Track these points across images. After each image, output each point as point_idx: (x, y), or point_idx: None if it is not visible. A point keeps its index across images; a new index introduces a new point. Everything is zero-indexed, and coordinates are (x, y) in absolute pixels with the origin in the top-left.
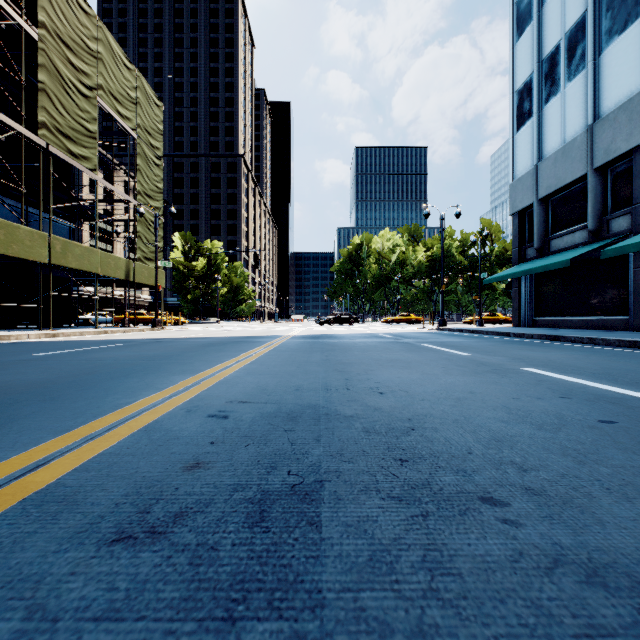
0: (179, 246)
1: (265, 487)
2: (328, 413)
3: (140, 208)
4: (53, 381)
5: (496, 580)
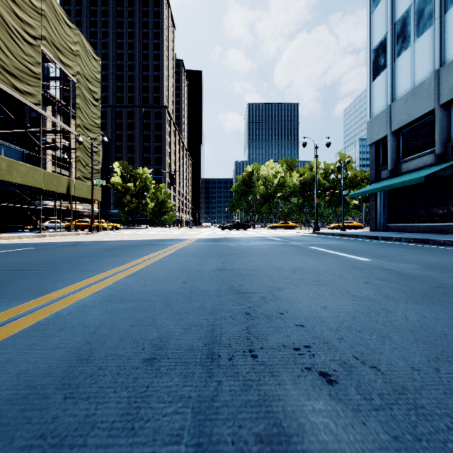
0: (118, 172)
1: None
2: None
3: (79, 137)
4: None
5: None
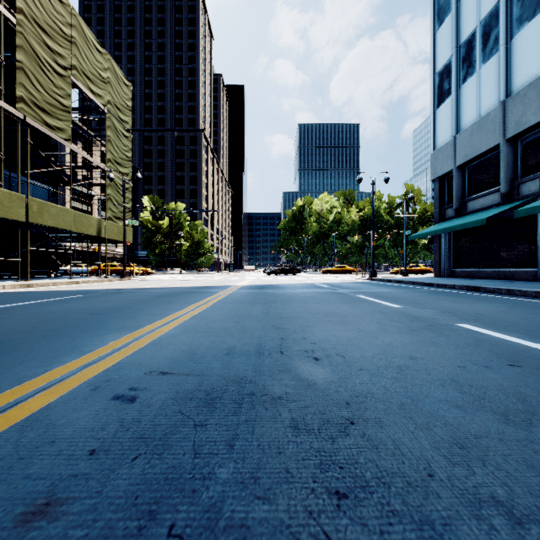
0: (148, 207)
1: None
2: (254, 392)
3: (110, 174)
4: None
5: None
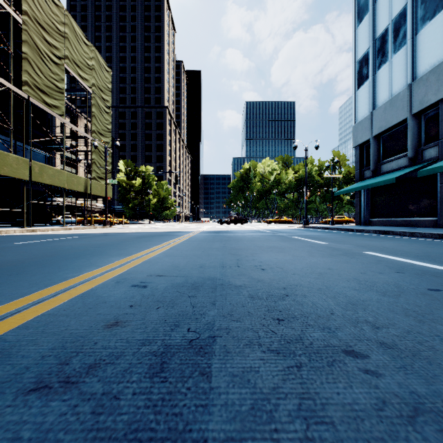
0: (123, 170)
1: (168, 342)
2: (223, 283)
3: (95, 142)
4: (22, 261)
5: (365, 429)
